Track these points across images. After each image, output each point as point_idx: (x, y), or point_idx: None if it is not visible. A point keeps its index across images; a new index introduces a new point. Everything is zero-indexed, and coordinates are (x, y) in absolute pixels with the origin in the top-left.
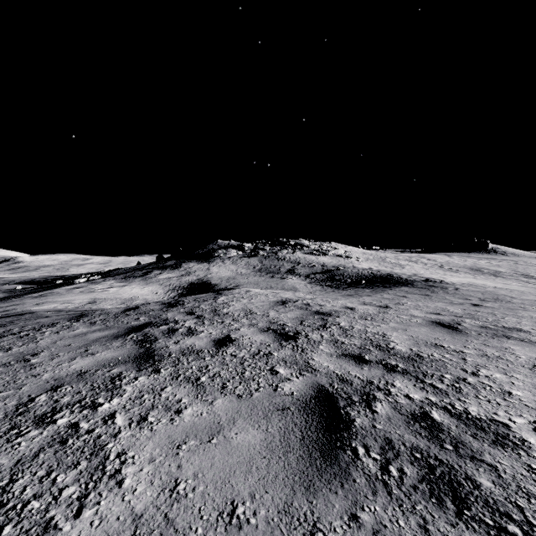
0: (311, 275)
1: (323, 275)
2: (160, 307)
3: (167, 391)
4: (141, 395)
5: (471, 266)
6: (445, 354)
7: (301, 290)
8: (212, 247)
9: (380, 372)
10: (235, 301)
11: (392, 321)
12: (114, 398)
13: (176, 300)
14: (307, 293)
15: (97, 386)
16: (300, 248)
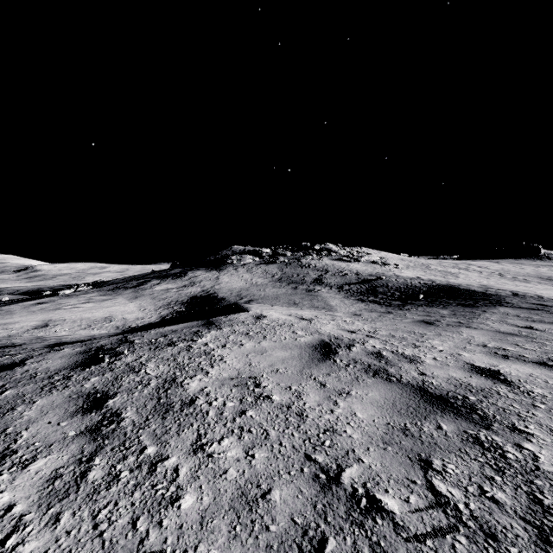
0: (345, 286)
1: (361, 287)
2: (60, 366)
3: None
4: None
5: (536, 275)
6: None
7: (339, 309)
8: (225, 253)
9: None
10: (230, 344)
11: None
12: None
13: (121, 339)
14: (351, 315)
15: None
16: (326, 253)
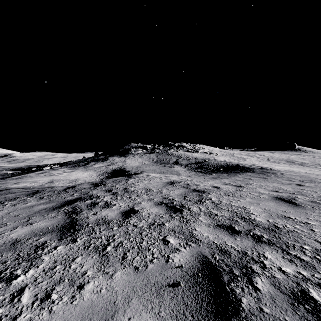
0: (188, 164)
1: (196, 165)
2: (89, 186)
3: (77, 262)
4: (53, 266)
5: (286, 159)
6: (295, 225)
7: (182, 174)
8: (127, 147)
9: (250, 242)
10: (140, 181)
11: (247, 196)
12: (30, 269)
13: (101, 181)
14: (186, 176)
15: (22, 255)
16: (181, 148)
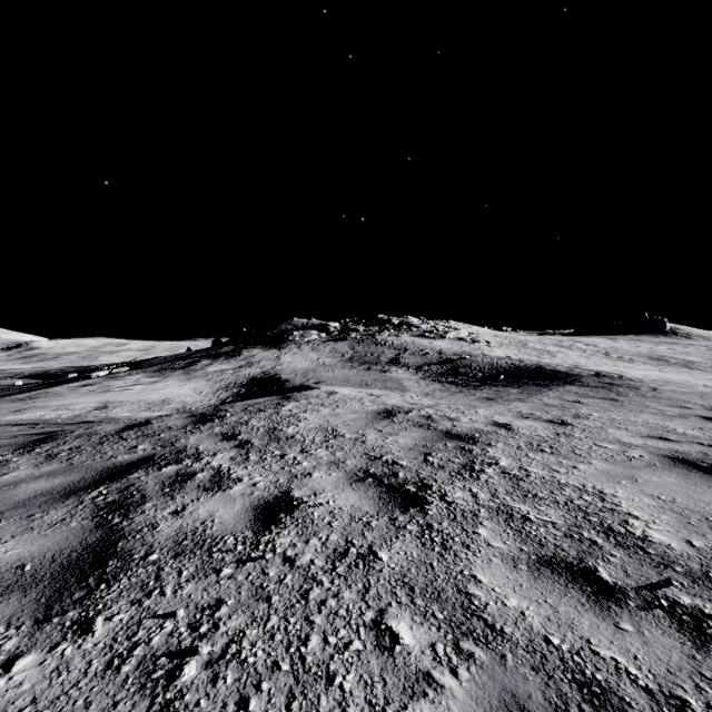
0: (425, 366)
1: (442, 367)
2: (183, 423)
3: None
4: None
5: (648, 354)
6: None
7: (412, 389)
8: (285, 327)
9: (677, 645)
10: (310, 411)
11: (593, 455)
12: None
13: (215, 408)
14: (422, 395)
15: None
16: (406, 328)
